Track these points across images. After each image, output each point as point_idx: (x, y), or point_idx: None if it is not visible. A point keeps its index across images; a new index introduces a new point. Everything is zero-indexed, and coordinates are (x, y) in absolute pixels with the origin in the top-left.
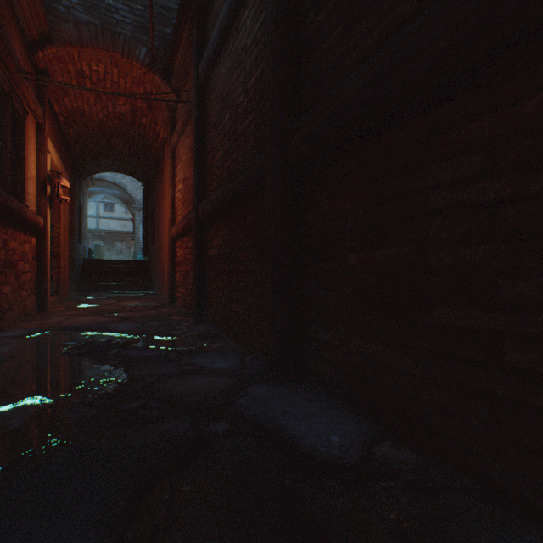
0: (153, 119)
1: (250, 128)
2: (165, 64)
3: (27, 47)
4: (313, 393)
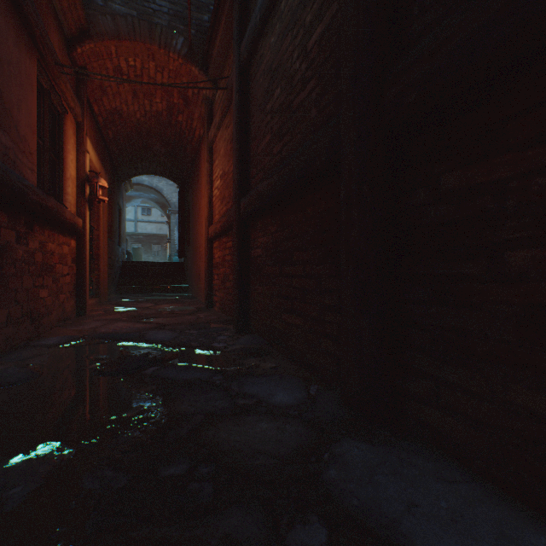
0: (190, 115)
1: (311, 97)
2: (202, 54)
3: (66, 42)
4: (436, 462)
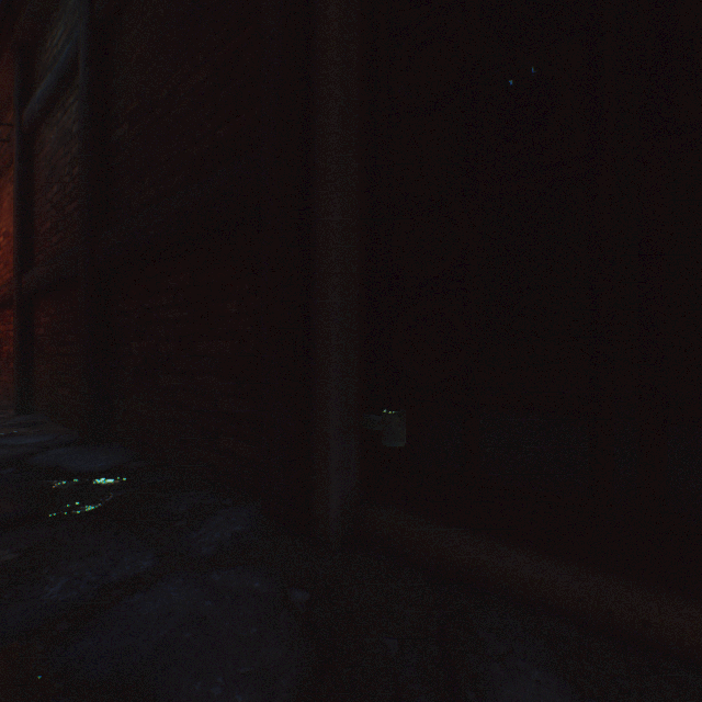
0: None
1: (76, 215)
2: None
3: None
4: (109, 447)
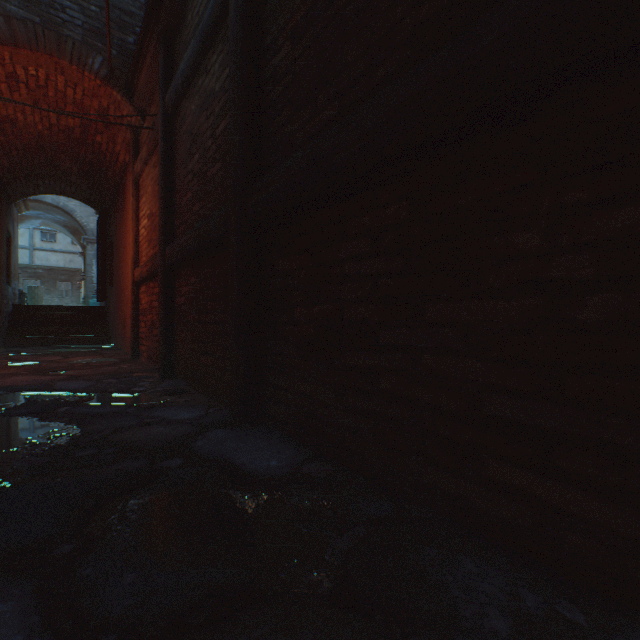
0: (112, 138)
1: (219, 176)
2: (127, 79)
3: None
4: (268, 433)
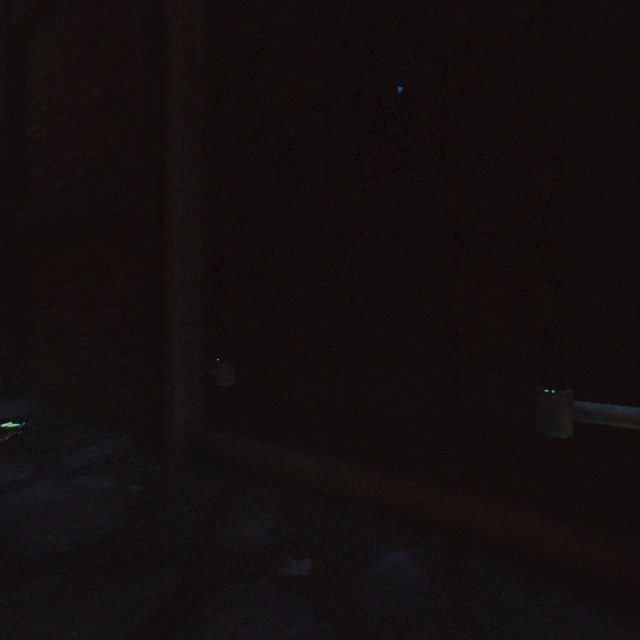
0: None
1: None
2: None
3: None
4: (23, 401)
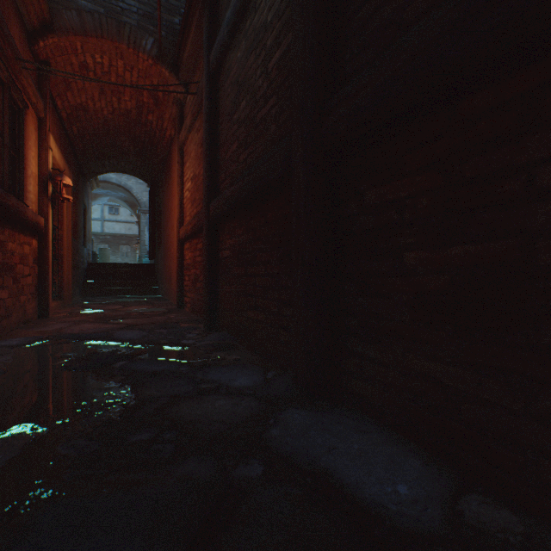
0: (160, 115)
1: (271, 114)
2: (173, 56)
3: (27, 35)
4: (358, 420)
